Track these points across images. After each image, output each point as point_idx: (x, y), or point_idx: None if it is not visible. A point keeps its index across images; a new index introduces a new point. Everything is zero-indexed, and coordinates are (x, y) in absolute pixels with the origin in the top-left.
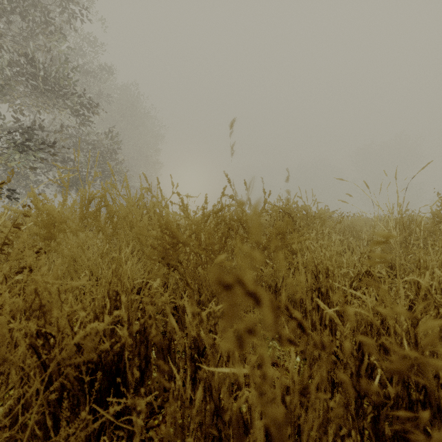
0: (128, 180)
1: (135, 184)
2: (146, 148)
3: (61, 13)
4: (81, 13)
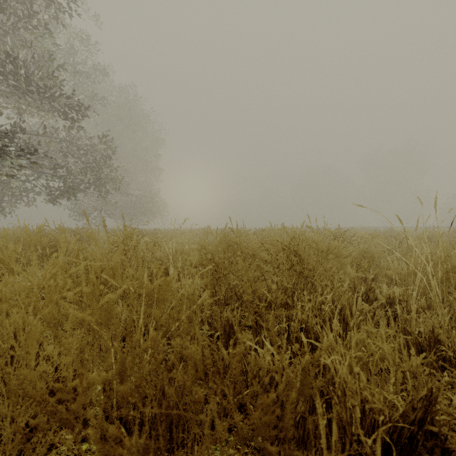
0: (126, 187)
1: (133, 191)
2: (145, 153)
3: (46, 7)
4: (68, 7)
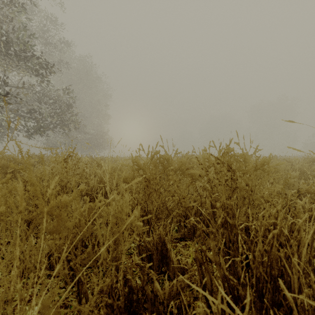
0: (84, 128)
1: (89, 131)
2: (97, 104)
3: None
4: None
